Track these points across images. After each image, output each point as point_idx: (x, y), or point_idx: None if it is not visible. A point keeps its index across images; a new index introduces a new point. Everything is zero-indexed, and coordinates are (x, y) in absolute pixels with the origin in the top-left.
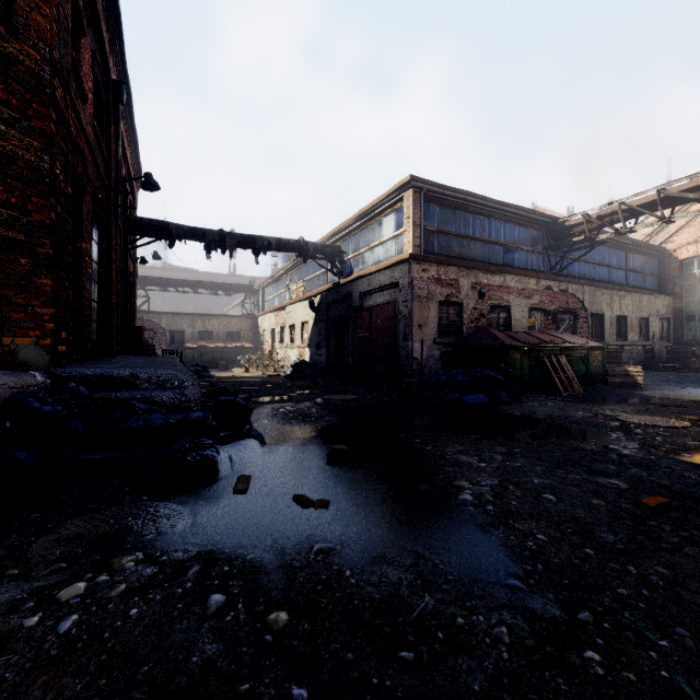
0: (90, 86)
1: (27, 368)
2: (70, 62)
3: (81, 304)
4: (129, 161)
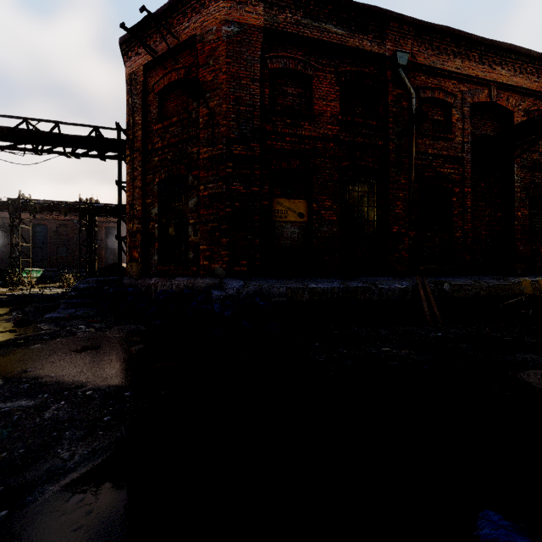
0: (333, 98)
1: (219, 277)
2: (259, 123)
3: (313, 242)
4: (503, 77)
